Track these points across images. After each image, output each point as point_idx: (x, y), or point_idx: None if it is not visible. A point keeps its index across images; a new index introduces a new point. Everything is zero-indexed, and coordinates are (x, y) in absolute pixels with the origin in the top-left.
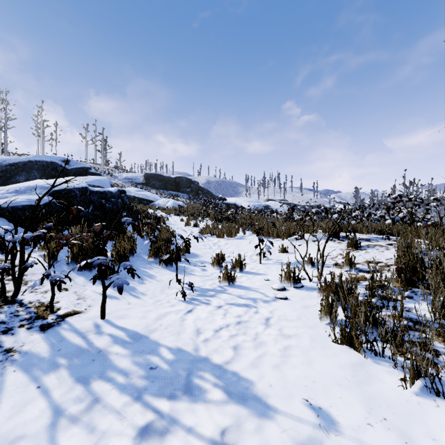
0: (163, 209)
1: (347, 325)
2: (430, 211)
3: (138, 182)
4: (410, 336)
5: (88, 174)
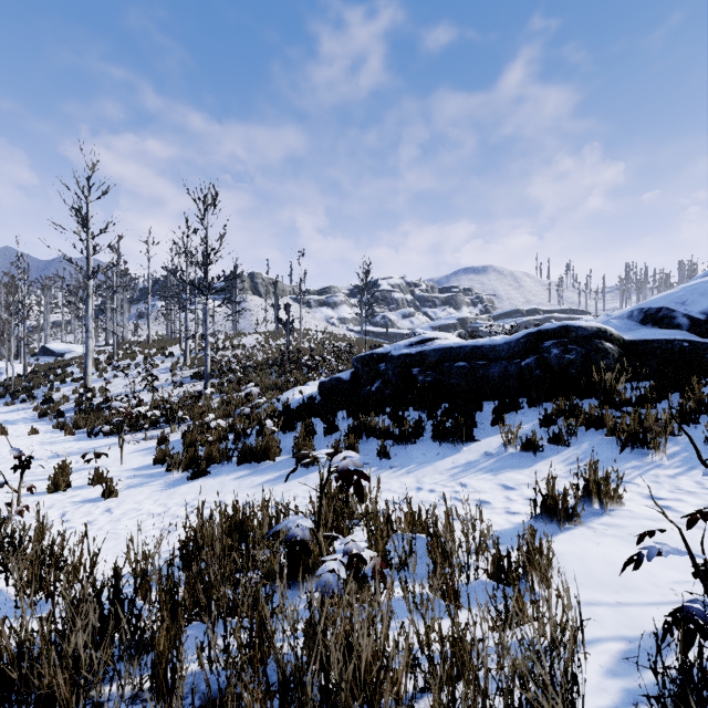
0: None
1: None
2: None
3: None
4: None
5: None
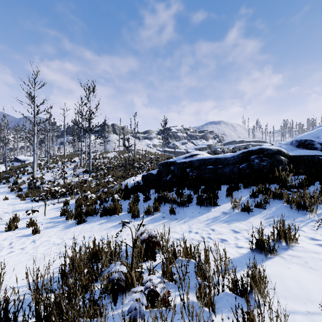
0: None
1: None
2: None
3: None
4: None
5: None
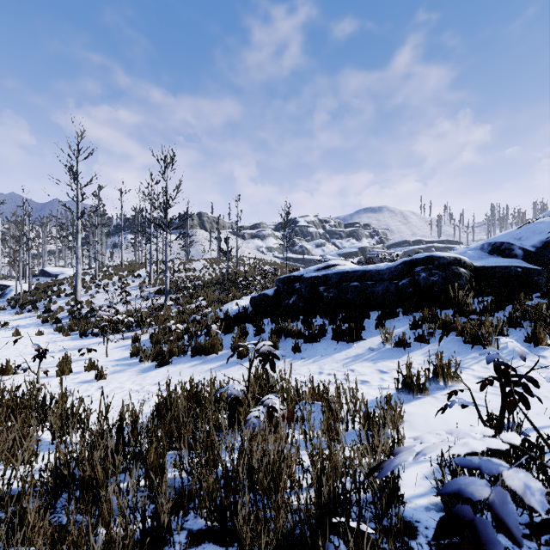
0: None
1: None
2: None
3: None
4: None
5: None
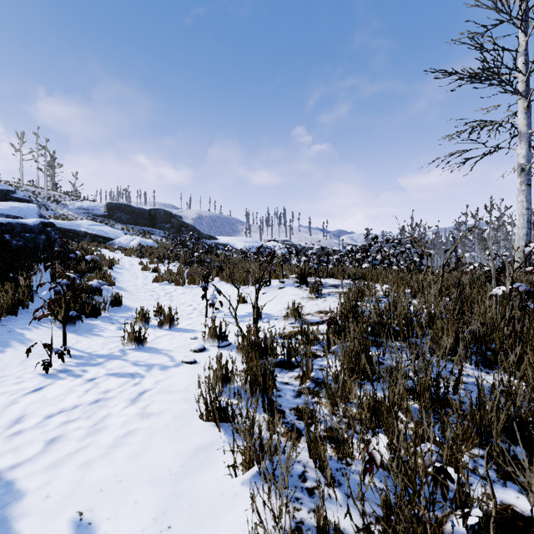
0: (124, 250)
1: (239, 392)
2: (432, 255)
3: (97, 214)
4: (299, 402)
5: (10, 199)
